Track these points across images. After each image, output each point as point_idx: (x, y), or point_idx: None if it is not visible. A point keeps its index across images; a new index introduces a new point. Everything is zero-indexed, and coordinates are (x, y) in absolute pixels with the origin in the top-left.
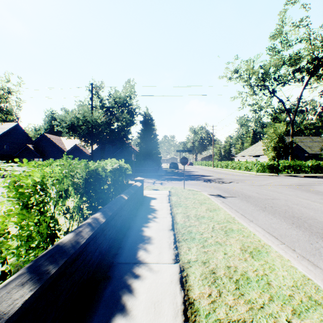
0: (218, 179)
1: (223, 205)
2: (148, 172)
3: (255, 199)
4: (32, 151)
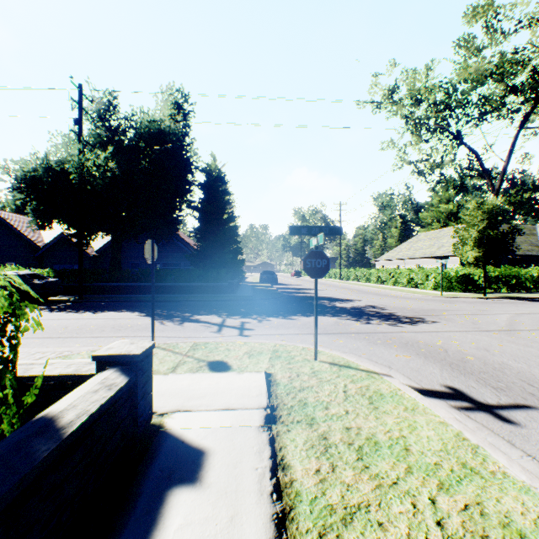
0: (376, 309)
1: None
2: (214, 292)
3: None
4: None
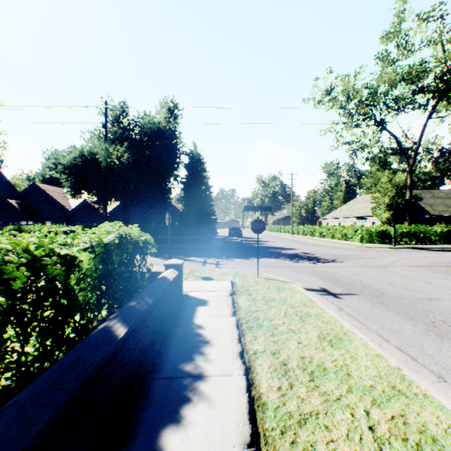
0: (307, 255)
1: (345, 317)
2: (196, 243)
3: (396, 300)
4: (16, 210)
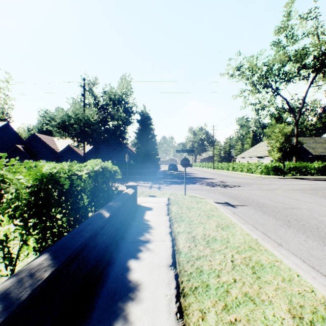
0: (221, 182)
1: (236, 217)
2: (145, 175)
3: (271, 209)
4: (22, 152)
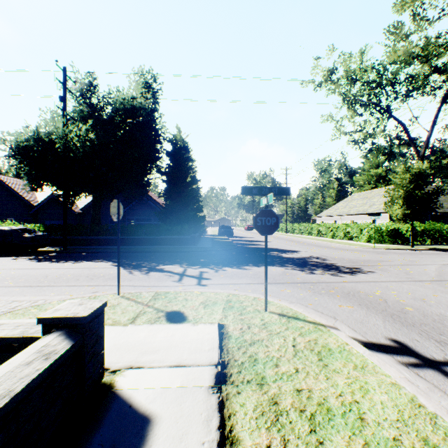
0: (318, 260)
1: None
2: (179, 244)
3: None
4: None
